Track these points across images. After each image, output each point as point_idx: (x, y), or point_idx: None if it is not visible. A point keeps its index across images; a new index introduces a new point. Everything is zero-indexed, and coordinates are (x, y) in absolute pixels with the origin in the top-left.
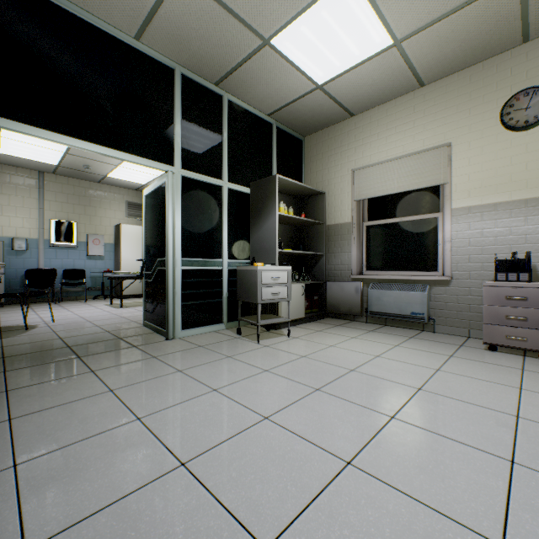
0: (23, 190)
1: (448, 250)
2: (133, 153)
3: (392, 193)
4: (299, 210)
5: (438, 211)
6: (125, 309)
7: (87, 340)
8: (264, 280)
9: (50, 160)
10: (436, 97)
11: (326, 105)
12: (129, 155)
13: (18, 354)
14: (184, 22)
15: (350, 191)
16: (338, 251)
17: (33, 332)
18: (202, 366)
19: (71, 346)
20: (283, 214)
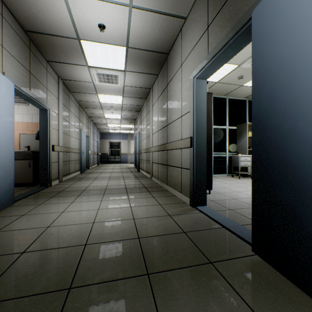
0: None
1: None
2: None
3: None
4: None
5: None
6: None
7: None
8: (241, 159)
9: None
10: None
11: None
12: None
13: None
14: (216, 88)
15: None
16: None
17: None
18: (222, 181)
19: None
20: (249, 136)
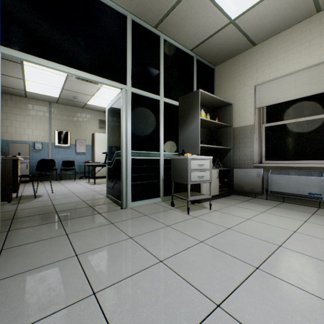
0: (40, 113)
1: None
2: (98, 75)
3: (290, 99)
4: (212, 117)
5: None
6: (97, 185)
7: (69, 207)
8: (193, 167)
9: (54, 94)
10: None
11: (235, 38)
12: (95, 76)
13: (22, 217)
14: None
15: (252, 101)
16: (242, 146)
17: (38, 200)
18: (148, 234)
19: (57, 211)
20: (203, 118)
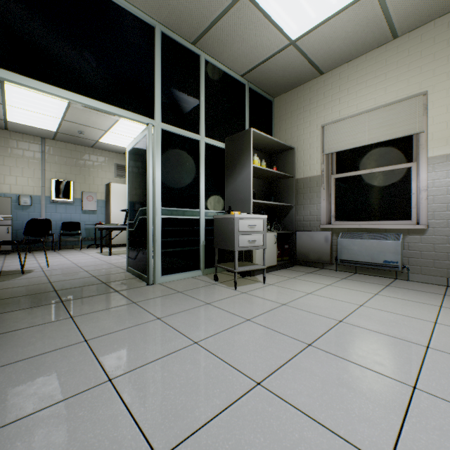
0: (28, 154)
1: (424, 199)
2: (115, 105)
3: (363, 145)
4: (269, 165)
5: (411, 161)
6: (113, 256)
7: (73, 284)
8: (241, 228)
9: (50, 127)
10: (410, 47)
11: (297, 63)
12: (111, 106)
13: (6, 298)
14: None
15: (319, 146)
16: (307, 203)
17: (27, 276)
18: (181, 314)
19: (57, 290)
20: (257, 166)
